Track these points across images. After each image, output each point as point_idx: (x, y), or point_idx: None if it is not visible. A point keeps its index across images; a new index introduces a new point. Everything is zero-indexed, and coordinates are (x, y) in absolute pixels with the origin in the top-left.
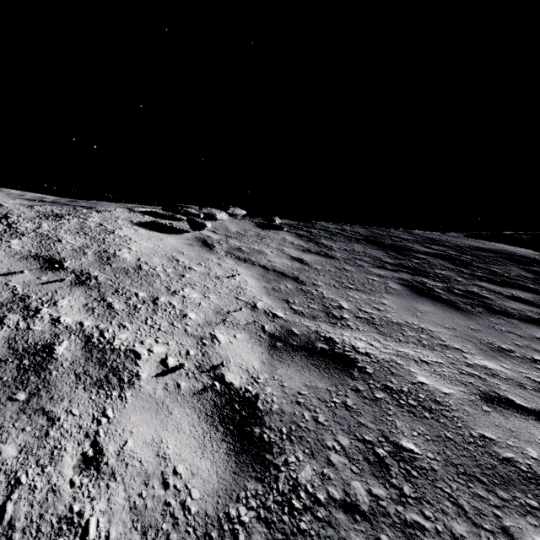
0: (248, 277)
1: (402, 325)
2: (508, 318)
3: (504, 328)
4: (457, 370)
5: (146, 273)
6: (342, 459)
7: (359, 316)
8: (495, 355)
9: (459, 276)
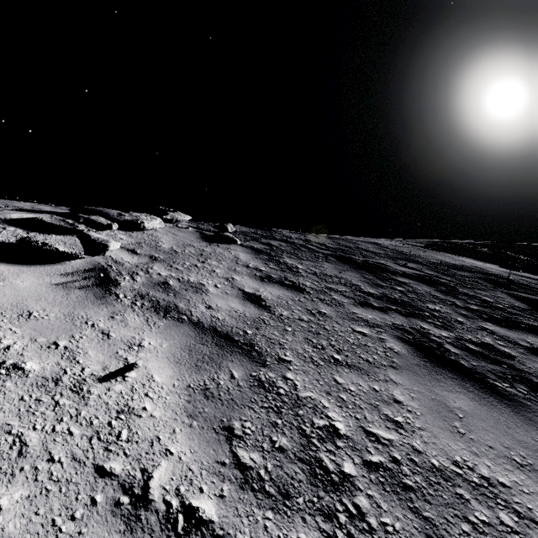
0: (159, 360)
1: (453, 477)
2: None
3: None
4: None
5: None
6: None
7: (373, 462)
8: None
9: (457, 313)
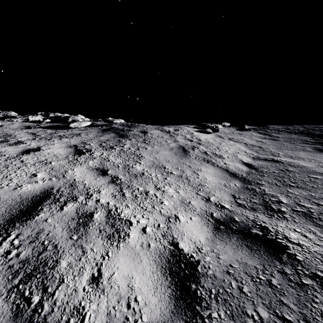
0: (240, 146)
1: (305, 158)
2: None
3: None
4: (319, 165)
5: (211, 143)
6: (273, 170)
7: (286, 156)
8: None
9: None
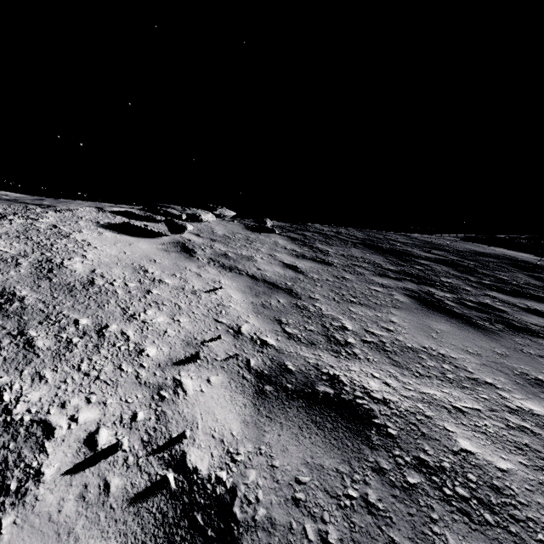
0: (233, 290)
1: (419, 351)
2: (533, 337)
3: (534, 351)
4: (503, 422)
5: (98, 290)
6: None
7: (367, 340)
8: (536, 391)
9: (467, 285)
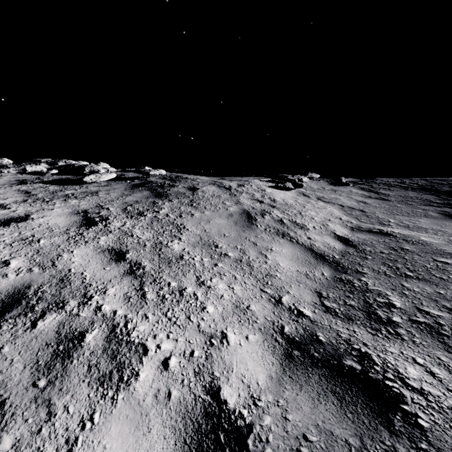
0: (333, 209)
1: (428, 228)
2: None
3: None
4: (449, 240)
5: (290, 205)
6: (381, 248)
7: (400, 225)
8: None
9: None
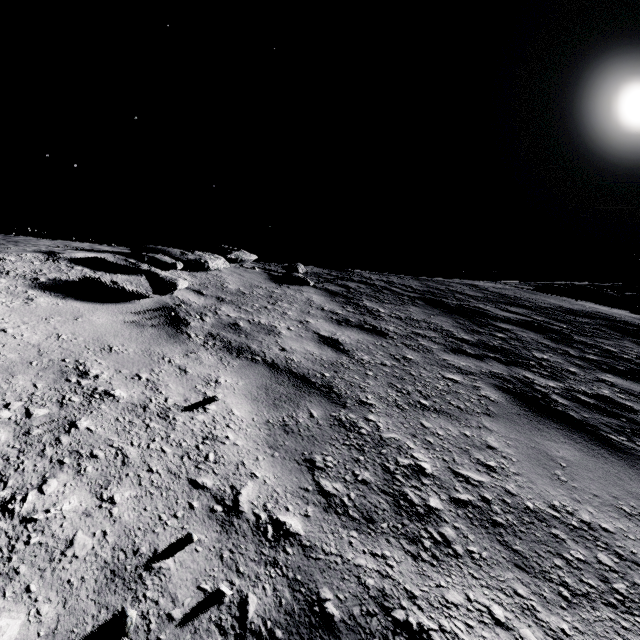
0: (237, 396)
1: (549, 518)
2: None
3: None
4: None
5: None
6: None
7: (460, 500)
8: None
9: (569, 363)
